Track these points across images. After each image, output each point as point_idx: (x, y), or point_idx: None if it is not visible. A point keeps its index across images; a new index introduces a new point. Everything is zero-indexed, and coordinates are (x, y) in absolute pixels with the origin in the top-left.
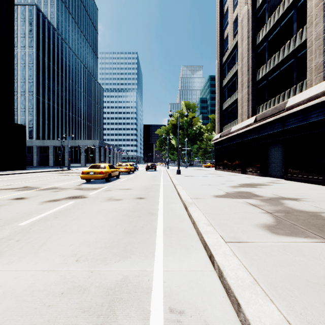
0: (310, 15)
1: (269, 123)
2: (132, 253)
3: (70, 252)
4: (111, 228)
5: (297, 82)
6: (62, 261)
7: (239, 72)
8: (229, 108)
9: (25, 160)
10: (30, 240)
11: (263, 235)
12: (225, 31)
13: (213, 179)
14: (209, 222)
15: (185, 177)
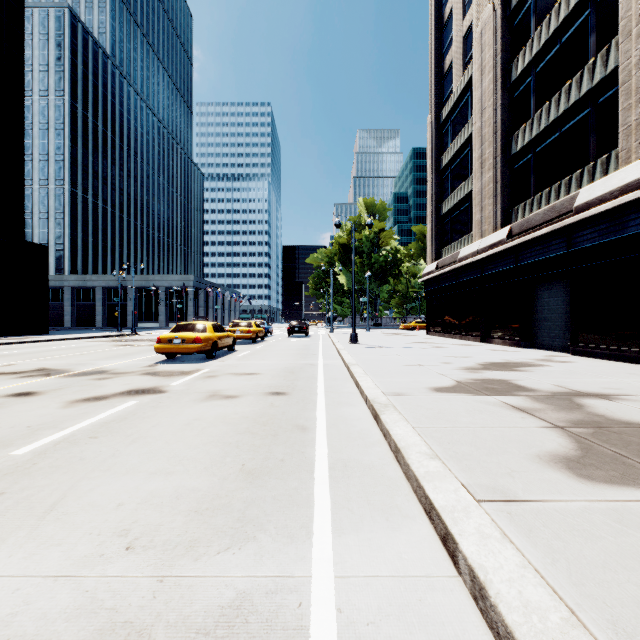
0: (625, 17)
1: (539, 240)
2: (260, 528)
3: (116, 525)
4: (213, 464)
5: (597, 155)
6: (93, 549)
7: (475, 139)
8: (454, 211)
9: (47, 315)
10: (28, 493)
11: (561, 484)
12: (446, 56)
13: (424, 353)
14: (431, 449)
15: (367, 349)
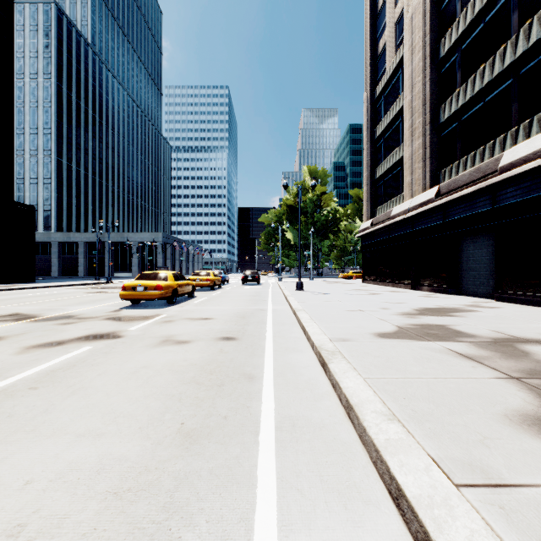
0: None
1: (465, 198)
2: (189, 522)
3: (11, 517)
4: (150, 422)
5: (519, 121)
6: None
7: (406, 111)
8: (387, 175)
9: (33, 265)
10: None
11: None
12: (380, 40)
13: (363, 299)
14: (387, 406)
15: (311, 296)
